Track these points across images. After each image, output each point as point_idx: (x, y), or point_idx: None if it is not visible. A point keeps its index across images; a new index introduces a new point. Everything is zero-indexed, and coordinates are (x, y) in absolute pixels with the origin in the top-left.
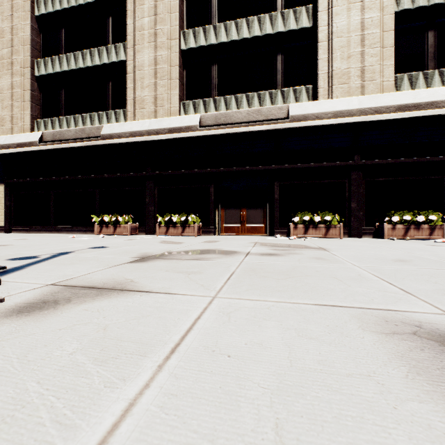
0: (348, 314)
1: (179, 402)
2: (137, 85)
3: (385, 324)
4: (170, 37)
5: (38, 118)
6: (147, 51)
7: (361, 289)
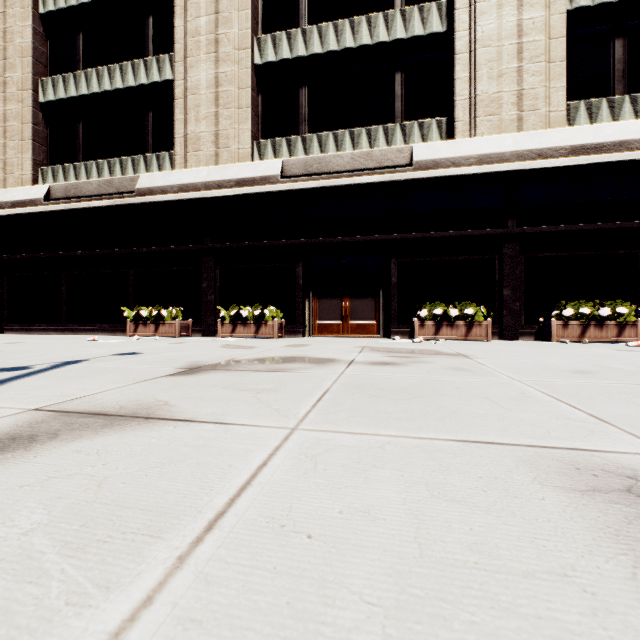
0: (513, 457)
1: (204, 639)
2: (189, 117)
3: (576, 474)
4: (239, 45)
5: (44, 165)
6: (204, 67)
7: (528, 415)
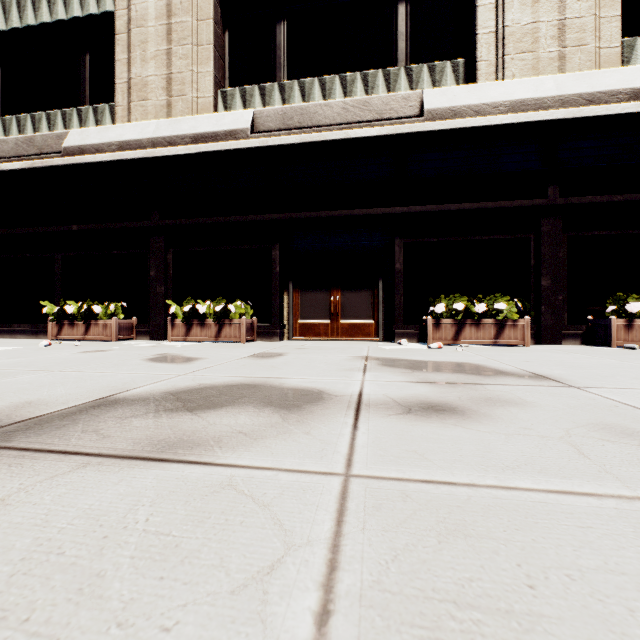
0: None
1: None
2: (134, 56)
3: None
4: None
5: None
6: None
7: None
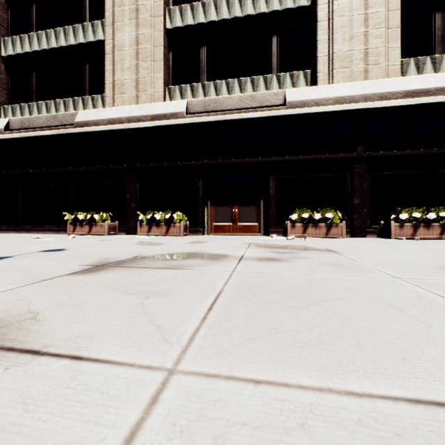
0: None
1: None
2: (116, 67)
3: None
4: (154, 14)
5: (5, 104)
6: (127, 29)
7: None
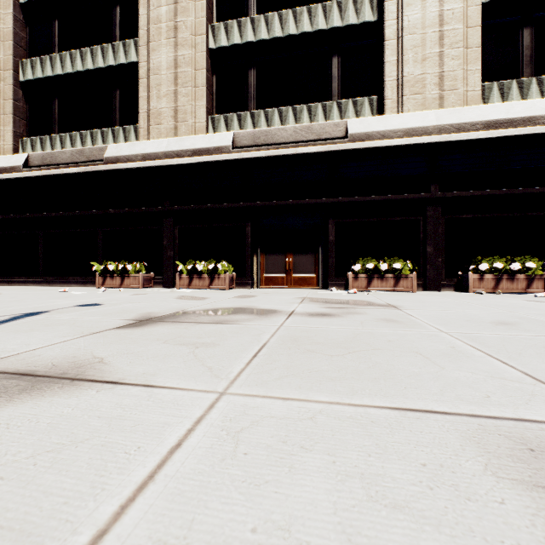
0: (456, 432)
1: None
2: (152, 94)
3: (532, 458)
4: (195, 32)
5: (24, 136)
6: (164, 50)
7: (462, 374)
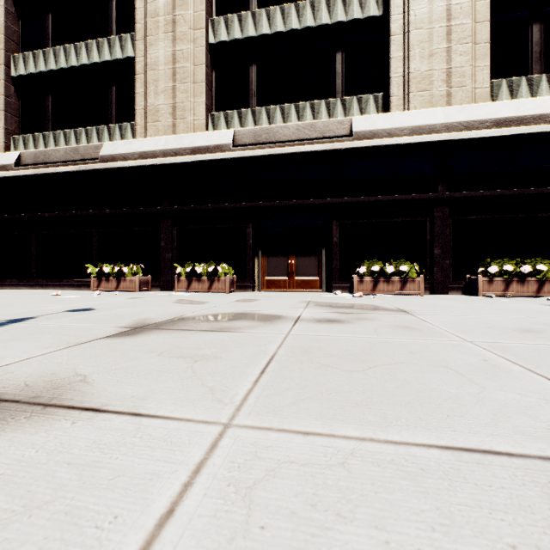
0: (536, 486)
1: None
2: (149, 90)
3: None
4: (194, 26)
5: (16, 134)
6: (162, 45)
7: (510, 396)
